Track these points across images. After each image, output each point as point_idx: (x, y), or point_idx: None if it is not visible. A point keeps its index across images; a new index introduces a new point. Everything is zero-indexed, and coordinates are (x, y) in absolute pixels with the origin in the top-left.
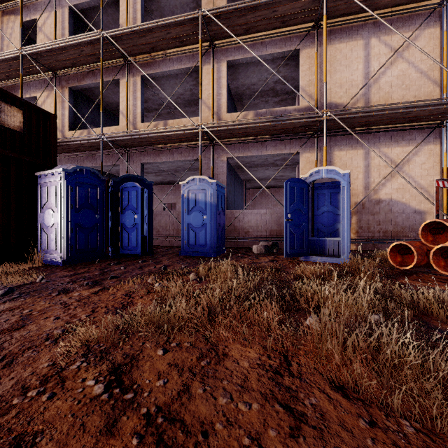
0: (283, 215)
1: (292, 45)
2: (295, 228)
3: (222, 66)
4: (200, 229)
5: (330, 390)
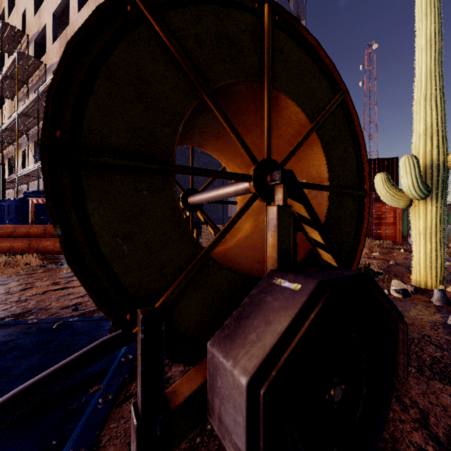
0: None
1: None
2: None
3: None
4: None
5: None
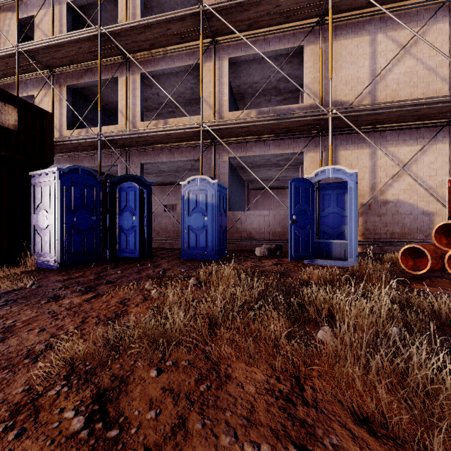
0: (286, 217)
1: (296, 41)
2: (300, 230)
3: (224, 64)
4: (201, 231)
5: (353, 424)
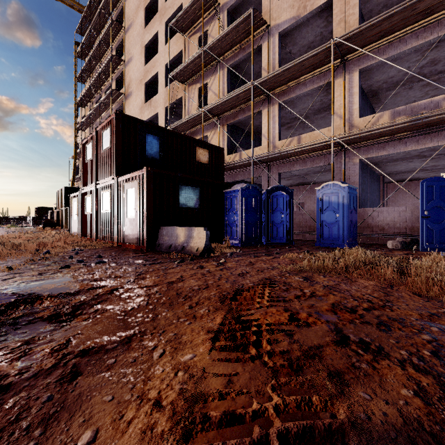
0: None
1: (440, 30)
2: (433, 224)
3: (354, 76)
4: (333, 225)
5: (412, 294)
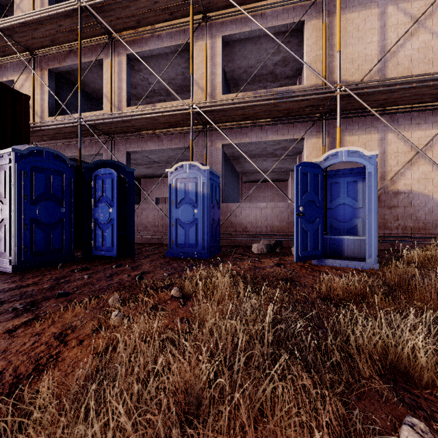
0: (285, 209)
1: (296, 16)
2: (307, 224)
3: (217, 42)
4: (190, 226)
5: None
